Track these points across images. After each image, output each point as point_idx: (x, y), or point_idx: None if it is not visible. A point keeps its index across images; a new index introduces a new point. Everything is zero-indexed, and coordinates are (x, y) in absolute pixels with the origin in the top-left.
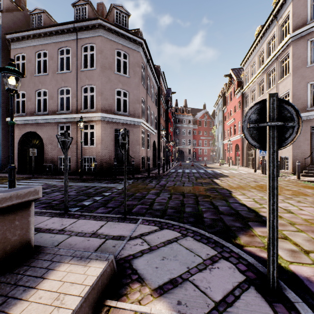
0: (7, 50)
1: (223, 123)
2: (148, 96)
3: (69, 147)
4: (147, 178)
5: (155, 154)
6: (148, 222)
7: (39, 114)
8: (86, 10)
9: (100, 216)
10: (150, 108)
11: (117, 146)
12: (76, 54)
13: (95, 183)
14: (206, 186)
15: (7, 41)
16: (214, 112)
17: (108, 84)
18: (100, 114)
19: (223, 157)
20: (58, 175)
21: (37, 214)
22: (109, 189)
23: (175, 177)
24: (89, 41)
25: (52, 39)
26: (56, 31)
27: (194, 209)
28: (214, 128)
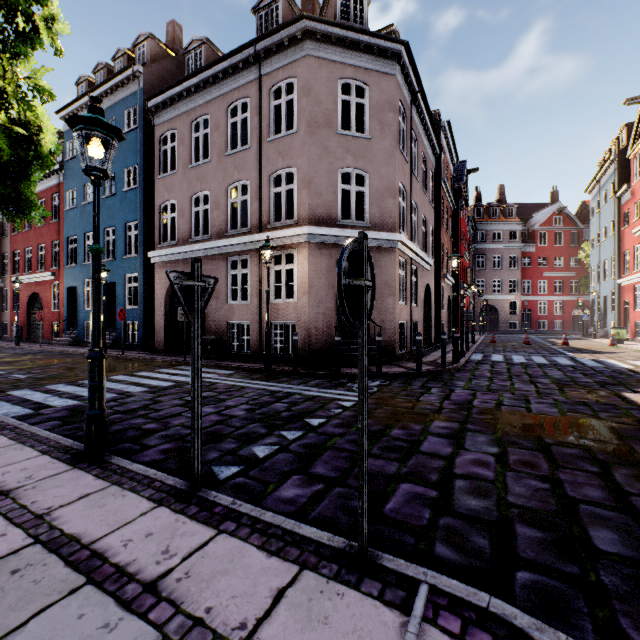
0: (151, 131)
1: (618, 231)
2: (415, 181)
3: (206, 305)
4: (414, 376)
5: (430, 316)
6: (457, 611)
7: (197, 240)
8: (279, 11)
9: (283, 527)
10: (418, 207)
11: None
12: (259, 109)
13: (293, 384)
14: (613, 420)
15: (149, 113)
16: (584, 207)
17: (322, 160)
18: (306, 228)
19: (620, 321)
20: (227, 361)
21: (130, 484)
22: (322, 406)
23: (492, 377)
24: (283, 74)
25: (217, 89)
26: (223, 72)
27: (633, 544)
28: (584, 247)
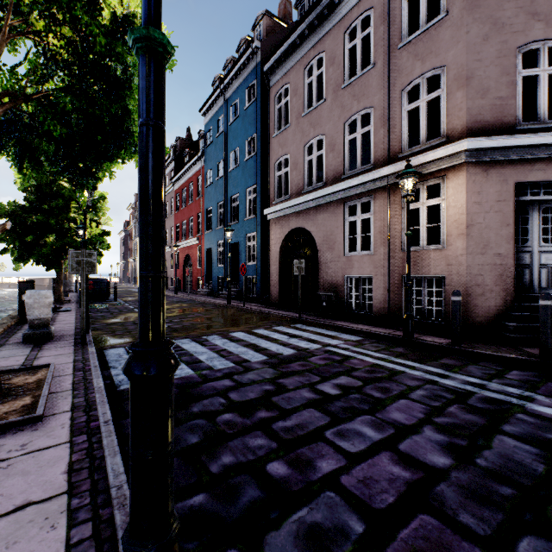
0: (267, 100)
1: None
2: None
3: None
4: None
5: None
6: None
7: (309, 190)
8: None
9: None
10: None
11: (518, 242)
12: (385, 14)
13: (476, 375)
14: None
15: (265, 76)
16: None
17: (489, 41)
18: (465, 141)
19: None
20: (345, 321)
21: None
22: None
23: None
24: None
25: (332, 18)
26: None
27: None
28: None
